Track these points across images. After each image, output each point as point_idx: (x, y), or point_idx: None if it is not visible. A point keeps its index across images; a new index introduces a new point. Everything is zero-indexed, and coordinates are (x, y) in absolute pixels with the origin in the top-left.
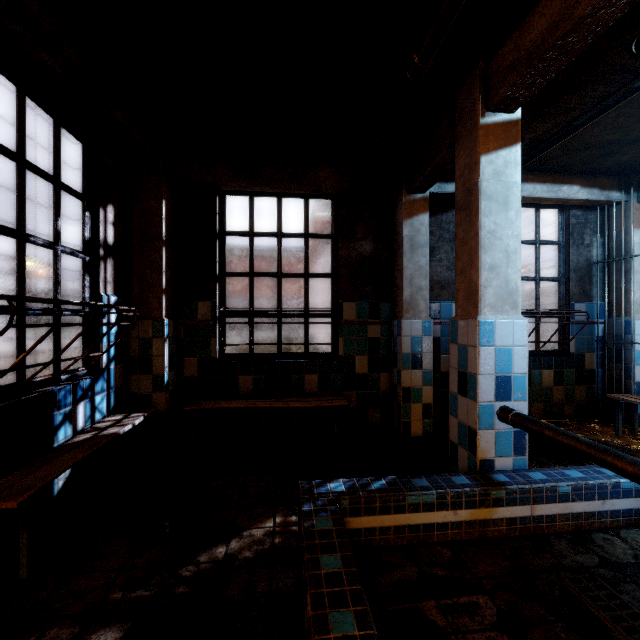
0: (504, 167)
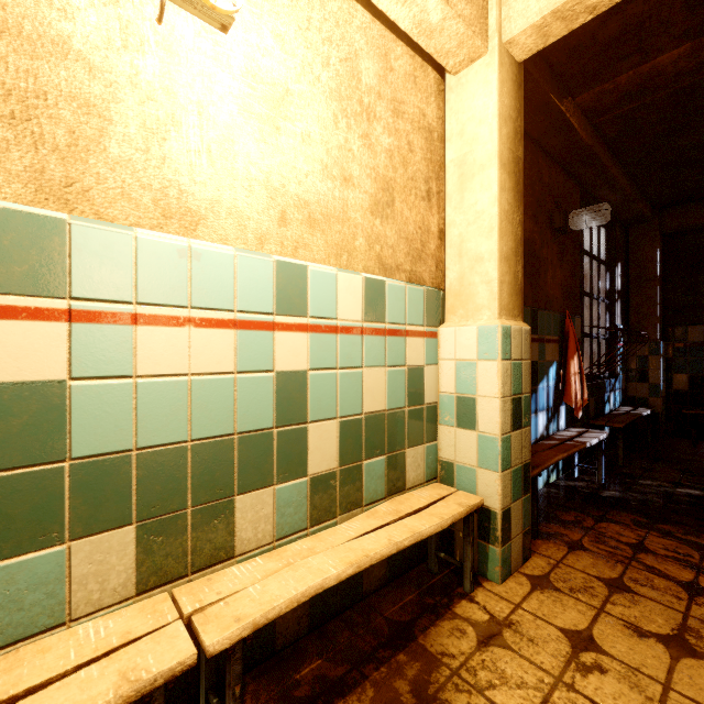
0: None
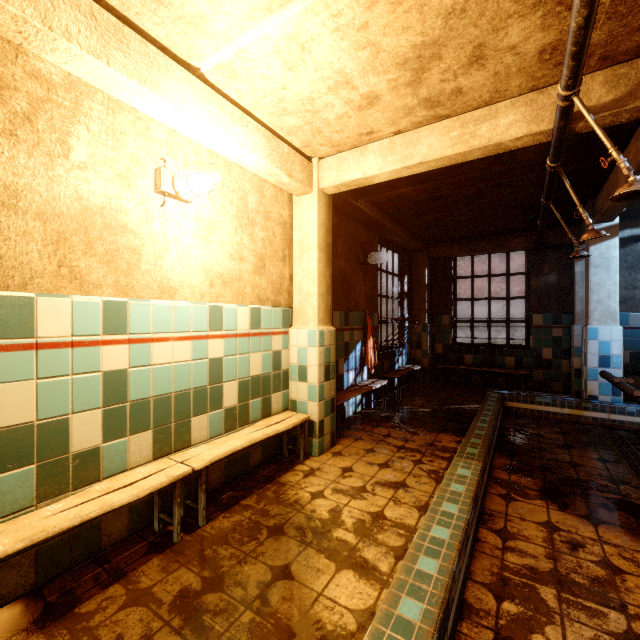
0: (606, 250)
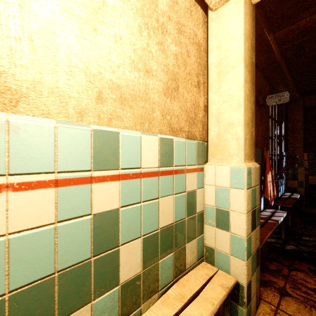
0: None
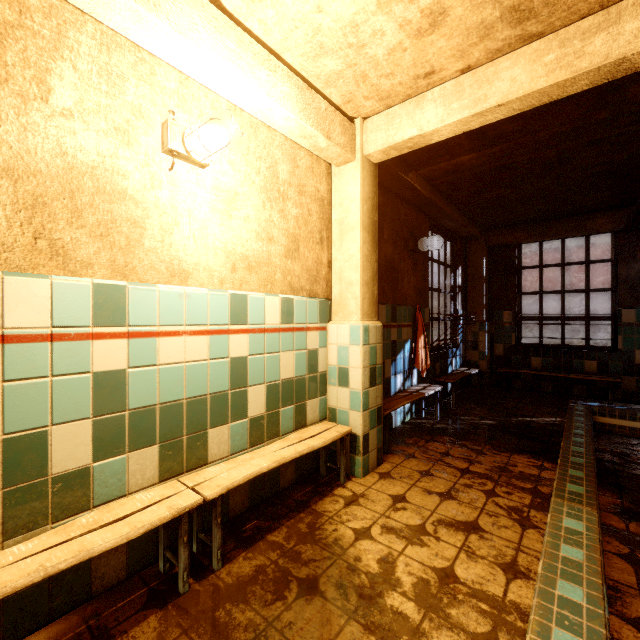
0: None
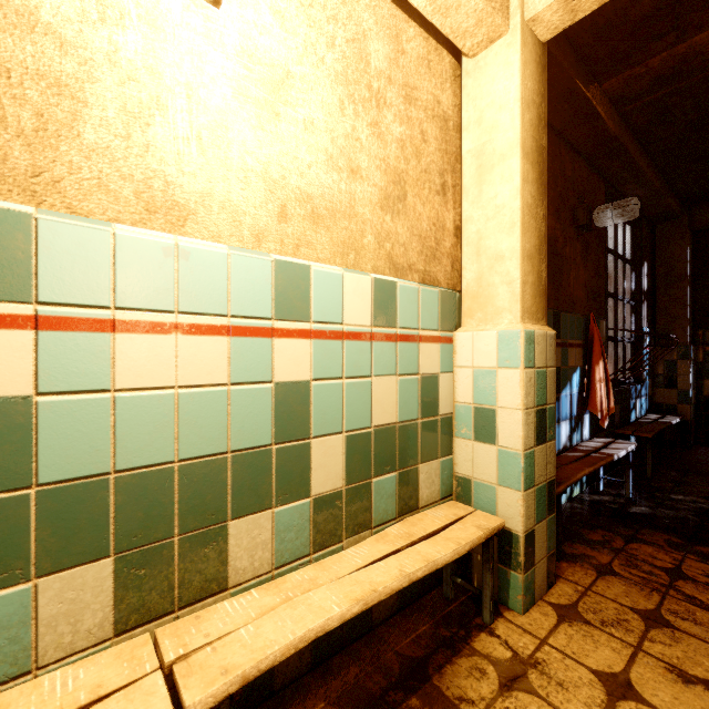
0: None
